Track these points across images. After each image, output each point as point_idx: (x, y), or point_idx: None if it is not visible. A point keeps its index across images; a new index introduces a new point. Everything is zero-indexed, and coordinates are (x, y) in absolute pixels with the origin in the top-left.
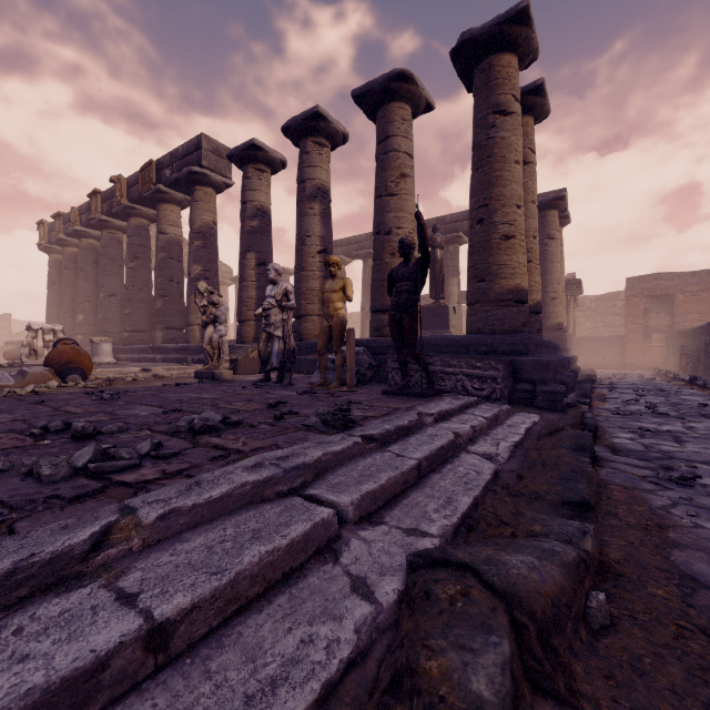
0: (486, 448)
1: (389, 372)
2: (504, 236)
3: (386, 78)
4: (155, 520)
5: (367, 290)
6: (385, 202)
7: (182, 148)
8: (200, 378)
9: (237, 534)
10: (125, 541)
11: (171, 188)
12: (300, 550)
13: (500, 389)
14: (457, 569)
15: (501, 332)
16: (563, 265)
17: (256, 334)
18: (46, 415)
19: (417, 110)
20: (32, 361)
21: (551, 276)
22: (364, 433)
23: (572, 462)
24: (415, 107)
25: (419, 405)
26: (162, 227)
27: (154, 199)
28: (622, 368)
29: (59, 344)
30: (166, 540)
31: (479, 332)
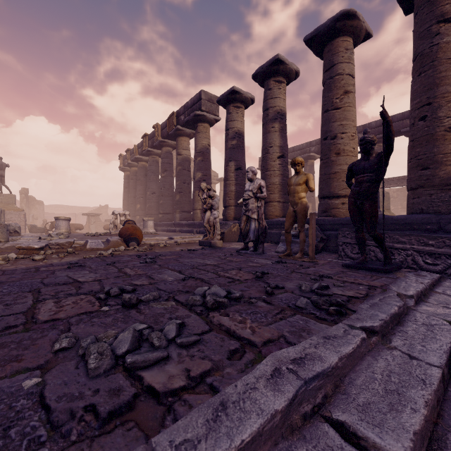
0: None
1: (340, 245)
2: (449, 128)
3: (333, 20)
4: None
5: None
6: (331, 115)
7: (190, 101)
8: (202, 245)
9: None
10: None
11: (184, 126)
12: None
13: None
14: None
15: (447, 212)
16: None
17: (235, 215)
18: (113, 276)
19: (357, 40)
20: (115, 231)
21: None
22: (363, 324)
23: None
24: (356, 38)
25: (391, 283)
26: (179, 151)
27: (175, 134)
28: None
29: (126, 223)
30: None
31: (422, 212)
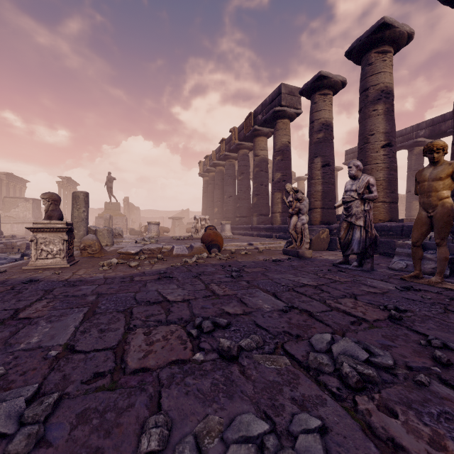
0: None
1: None
2: None
3: None
4: None
5: (413, 174)
6: None
7: (268, 98)
8: (287, 255)
9: None
10: None
11: (261, 126)
12: None
13: None
14: None
15: None
16: None
17: (322, 218)
18: (200, 295)
19: None
20: (196, 235)
21: None
22: None
23: None
24: None
25: None
26: (256, 152)
27: (252, 135)
28: None
29: (207, 229)
30: None
31: None
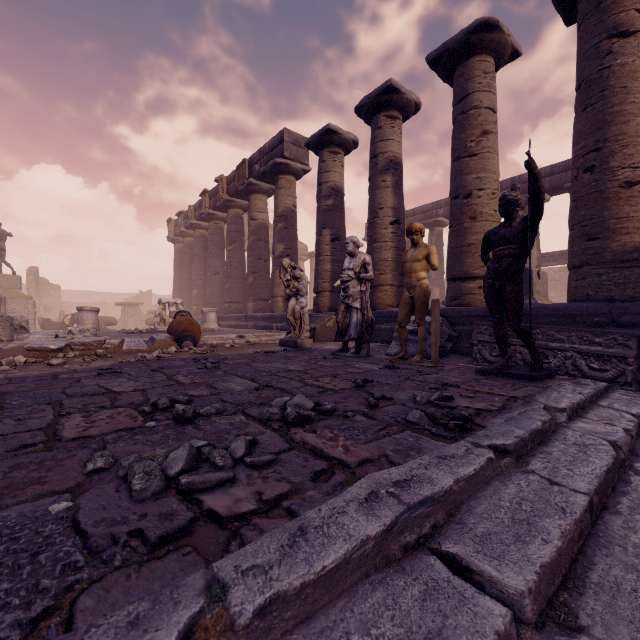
0: None
1: (475, 345)
2: (625, 183)
3: (466, 32)
4: (252, 618)
5: None
6: (464, 164)
7: (268, 144)
8: (284, 346)
9: None
10: None
11: (259, 180)
12: None
13: (632, 372)
14: None
15: (622, 299)
16: None
17: (331, 304)
18: (160, 385)
19: (501, 60)
20: (162, 327)
21: None
22: (492, 441)
23: None
24: (498, 57)
25: (538, 394)
26: (253, 215)
27: (247, 191)
28: None
29: (177, 316)
30: None
31: (588, 299)
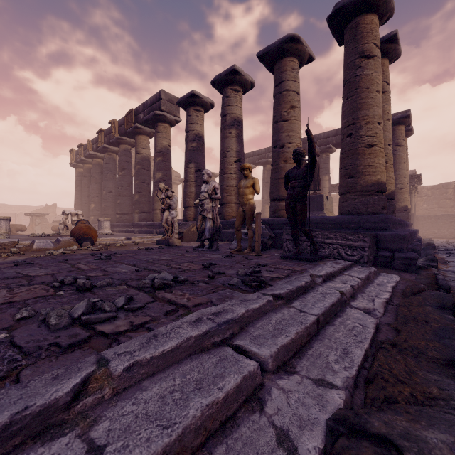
0: (365, 304)
1: (284, 241)
2: (367, 145)
3: (281, 41)
4: (122, 372)
5: (266, 185)
6: (280, 126)
7: (150, 100)
8: (160, 244)
9: (184, 384)
10: (99, 390)
11: (143, 125)
12: (233, 401)
13: (367, 256)
14: (380, 445)
15: (366, 213)
16: (407, 164)
17: (195, 215)
18: (65, 270)
19: (302, 61)
20: (65, 232)
21: (399, 173)
22: (274, 292)
23: (440, 319)
24: (301, 59)
25: (310, 268)
26: (138, 150)
27: (134, 132)
28: (454, 238)
29: (78, 223)
30: (130, 388)
31: (349, 213)
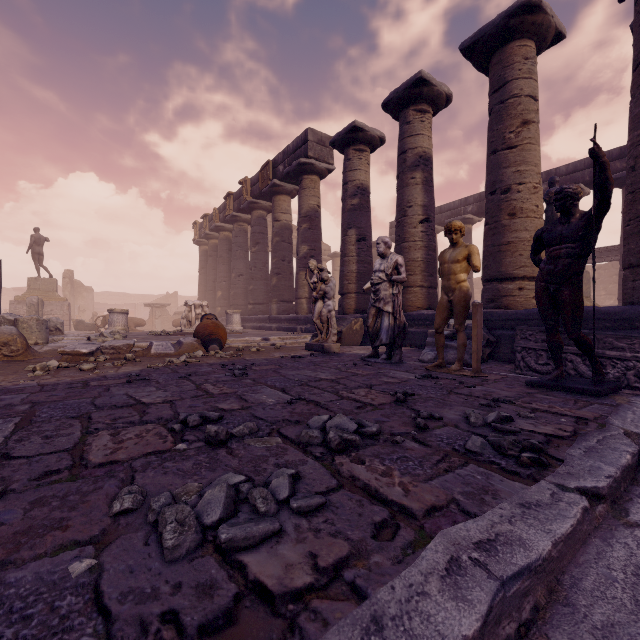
0: None
1: (518, 351)
2: None
3: (505, 16)
4: None
5: None
6: (502, 157)
7: (292, 144)
8: (310, 350)
9: None
10: None
11: (283, 181)
12: None
13: None
14: None
15: None
16: None
17: (357, 306)
18: (189, 396)
19: (542, 44)
20: (188, 329)
21: None
22: (580, 483)
23: None
24: (540, 40)
25: (610, 414)
26: (276, 216)
27: (271, 192)
28: None
29: (204, 319)
30: None
31: None
